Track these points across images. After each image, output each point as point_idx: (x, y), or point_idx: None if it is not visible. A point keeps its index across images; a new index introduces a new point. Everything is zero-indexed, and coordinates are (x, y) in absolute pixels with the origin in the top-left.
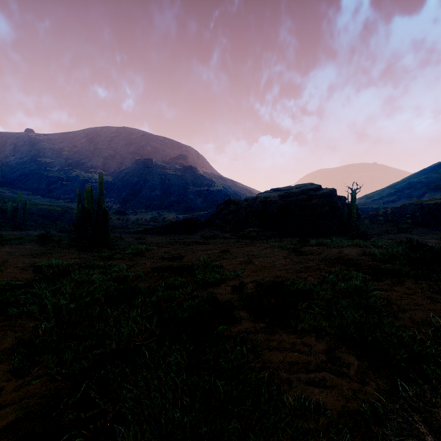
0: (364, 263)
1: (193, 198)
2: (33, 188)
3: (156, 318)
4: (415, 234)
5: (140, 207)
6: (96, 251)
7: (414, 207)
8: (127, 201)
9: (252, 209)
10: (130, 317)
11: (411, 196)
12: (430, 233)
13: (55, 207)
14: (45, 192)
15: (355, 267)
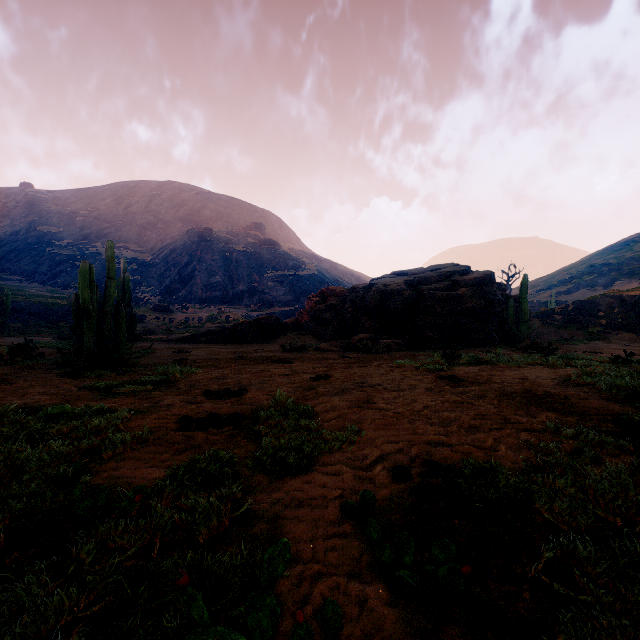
0: (584, 405)
1: (273, 286)
2: (29, 271)
3: (112, 635)
4: (616, 343)
5: (193, 300)
6: (94, 377)
7: (609, 300)
8: (172, 291)
9: (364, 304)
10: (26, 639)
11: (595, 284)
12: (639, 340)
13: (59, 299)
14: (47, 277)
15: (577, 416)
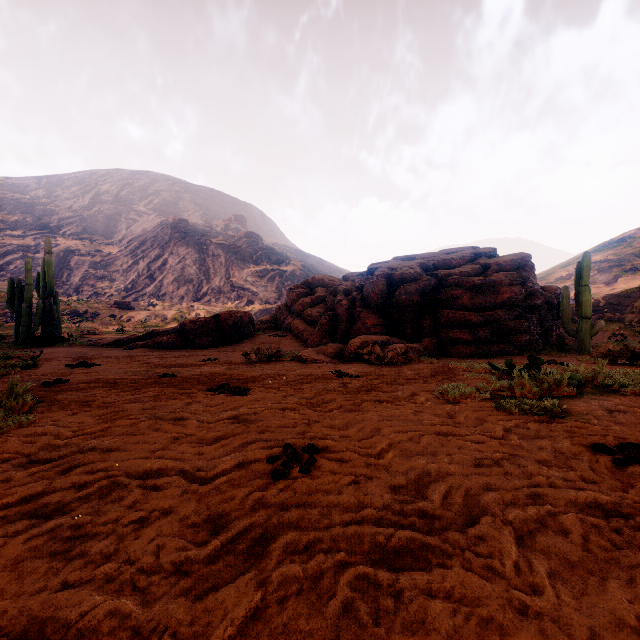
0: None
1: (254, 282)
2: None
3: None
4: None
5: (163, 296)
6: None
7: None
8: (139, 287)
9: (363, 294)
10: None
11: (596, 281)
12: None
13: None
14: None
15: None
